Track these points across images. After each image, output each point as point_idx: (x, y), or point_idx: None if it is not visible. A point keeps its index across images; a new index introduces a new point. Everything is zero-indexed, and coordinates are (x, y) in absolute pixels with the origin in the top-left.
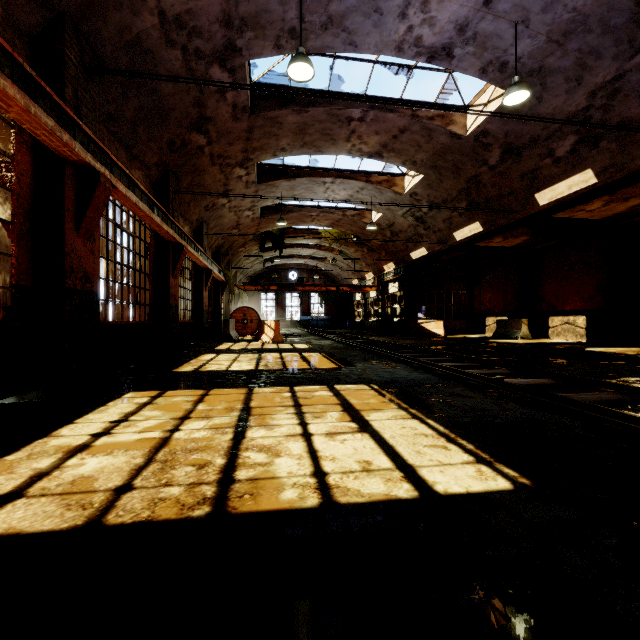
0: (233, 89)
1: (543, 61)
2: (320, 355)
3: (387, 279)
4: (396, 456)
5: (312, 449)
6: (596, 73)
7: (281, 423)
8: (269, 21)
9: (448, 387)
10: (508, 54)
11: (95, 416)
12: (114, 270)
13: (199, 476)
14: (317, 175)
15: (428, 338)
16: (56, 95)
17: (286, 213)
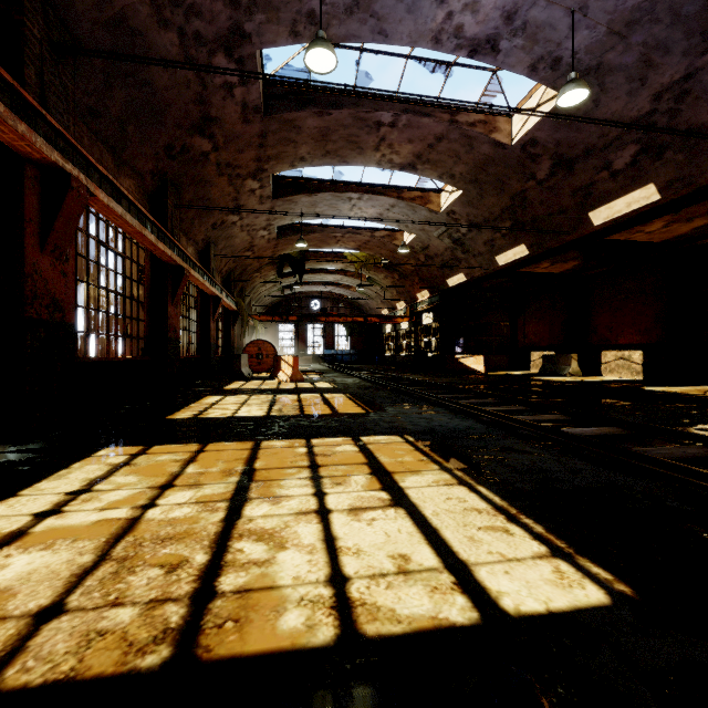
0: (242, 84)
1: (602, 57)
2: (345, 397)
3: (421, 309)
4: (442, 546)
5: (329, 535)
6: (663, 71)
7: (291, 493)
8: (283, 1)
9: (498, 439)
10: (562, 48)
11: (49, 484)
12: (97, 296)
13: (166, 586)
14: (342, 190)
15: (467, 375)
16: (13, 77)
17: (307, 233)
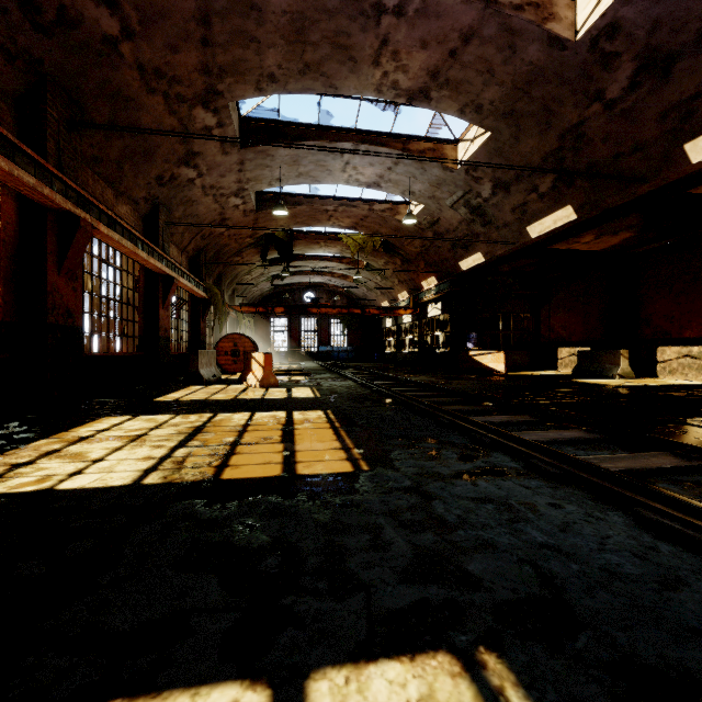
0: None
1: None
2: (324, 419)
3: (426, 299)
4: None
5: None
6: None
7: None
8: None
9: None
10: None
11: None
12: None
13: None
14: (331, 138)
15: (488, 377)
16: None
17: (292, 206)
